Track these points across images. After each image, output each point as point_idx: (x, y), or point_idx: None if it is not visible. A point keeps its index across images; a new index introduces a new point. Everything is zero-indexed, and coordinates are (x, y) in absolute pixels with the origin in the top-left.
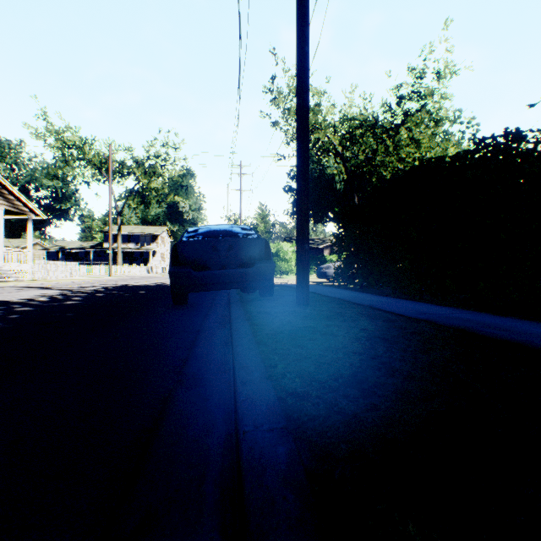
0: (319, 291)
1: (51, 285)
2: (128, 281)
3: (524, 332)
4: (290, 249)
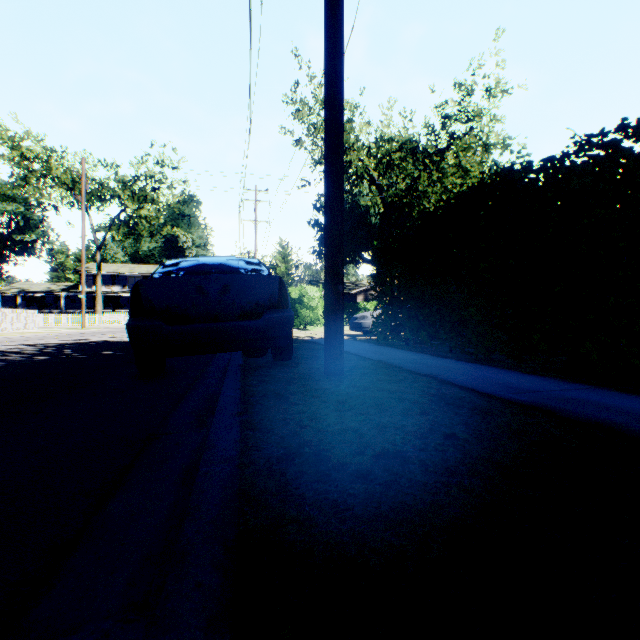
0: (356, 349)
1: None
2: (102, 334)
3: None
4: (316, 295)
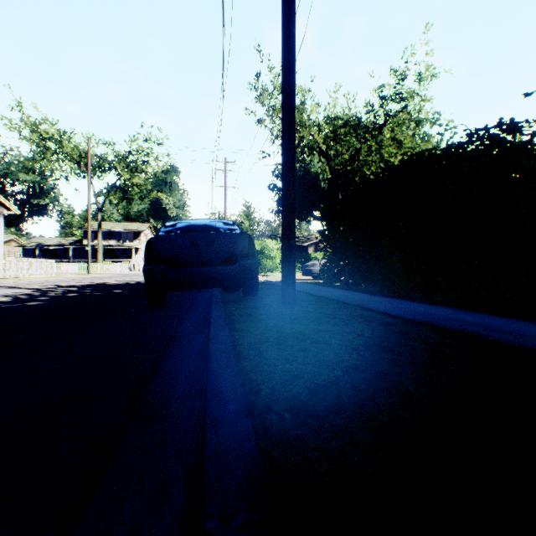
0: (306, 289)
1: (21, 283)
2: (106, 278)
3: (535, 337)
4: (275, 247)
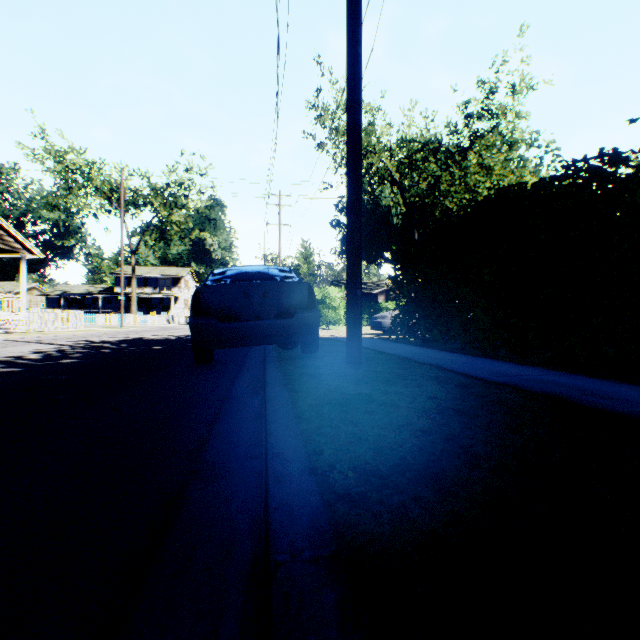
0: (374, 346)
1: (48, 338)
2: (143, 333)
3: (632, 401)
4: (338, 295)
